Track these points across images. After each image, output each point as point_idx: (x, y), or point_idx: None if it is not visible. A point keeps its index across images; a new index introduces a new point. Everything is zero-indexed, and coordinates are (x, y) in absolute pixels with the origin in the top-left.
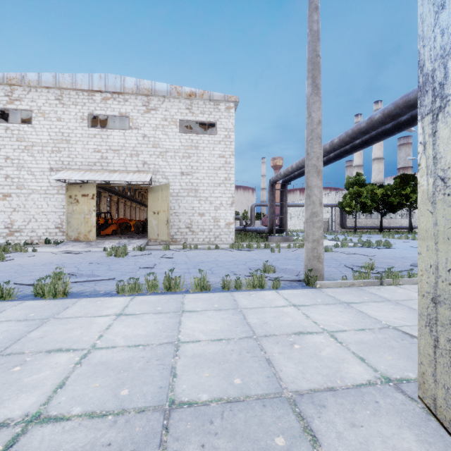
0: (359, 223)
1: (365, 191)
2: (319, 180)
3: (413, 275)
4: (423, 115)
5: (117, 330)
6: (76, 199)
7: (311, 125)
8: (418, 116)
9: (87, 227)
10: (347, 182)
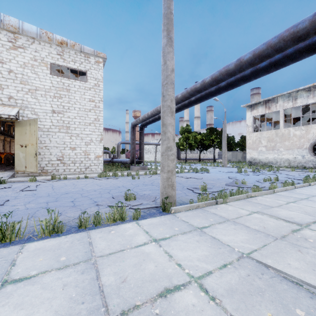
0: (188, 156)
1: (191, 136)
2: (173, 119)
3: (233, 194)
4: None
5: None
6: None
7: (166, 71)
8: None
9: None
10: (181, 130)
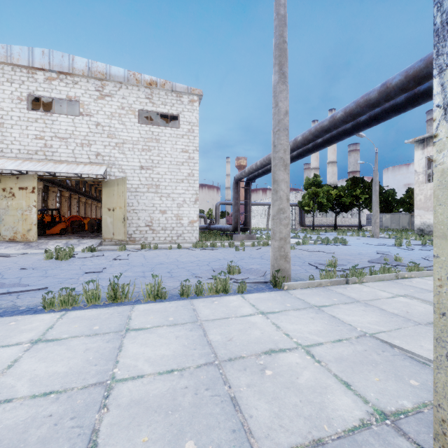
0: (316, 222)
1: (321, 191)
2: (286, 174)
3: (374, 272)
4: (444, 67)
5: (24, 369)
6: (11, 192)
7: (278, 115)
8: (434, 70)
9: (26, 225)
10: (305, 182)
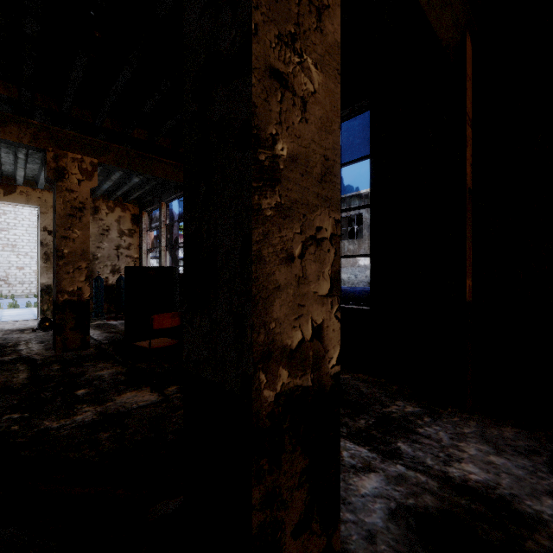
0: None
1: None
2: None
3: None
4: None
5: None
6: None
7: None
8: None
9: None
10: None
